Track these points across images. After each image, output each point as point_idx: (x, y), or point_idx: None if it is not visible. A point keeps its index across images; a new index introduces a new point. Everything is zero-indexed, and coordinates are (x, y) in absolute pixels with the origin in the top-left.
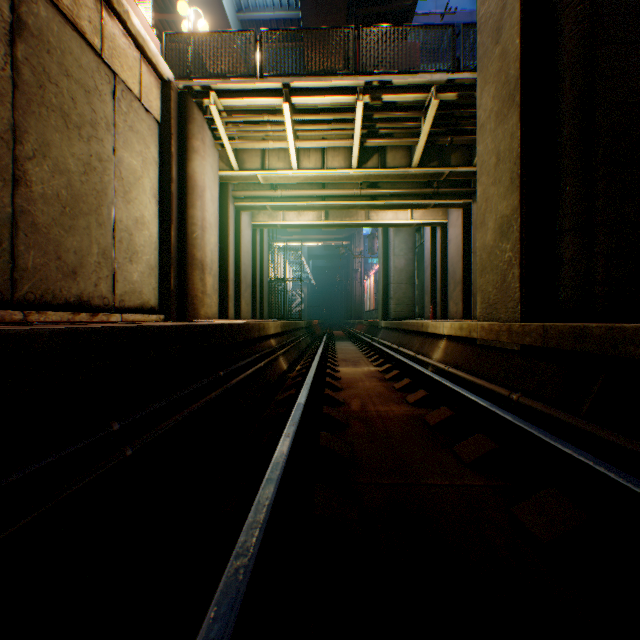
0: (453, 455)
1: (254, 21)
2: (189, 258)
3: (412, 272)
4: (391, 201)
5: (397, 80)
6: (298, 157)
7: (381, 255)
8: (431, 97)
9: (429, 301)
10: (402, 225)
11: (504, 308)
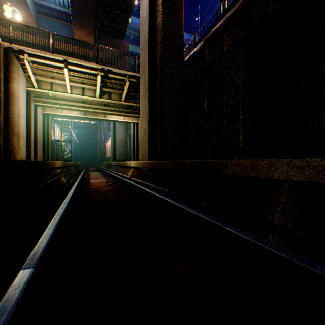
0: (120, 194)
1: (43, 5)
2: (11, 130)
3: (126, 141)
4: (114, 112)
5: (114, 70)
6: (71, 88)
7: (113, 132)
8: (127, 79)
9: (132, 154)
10: (120, 121)
11: (145, 157)
